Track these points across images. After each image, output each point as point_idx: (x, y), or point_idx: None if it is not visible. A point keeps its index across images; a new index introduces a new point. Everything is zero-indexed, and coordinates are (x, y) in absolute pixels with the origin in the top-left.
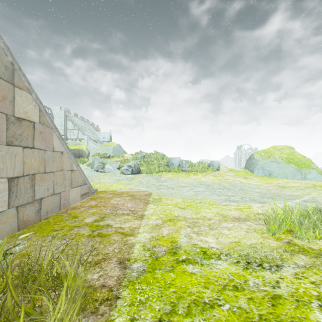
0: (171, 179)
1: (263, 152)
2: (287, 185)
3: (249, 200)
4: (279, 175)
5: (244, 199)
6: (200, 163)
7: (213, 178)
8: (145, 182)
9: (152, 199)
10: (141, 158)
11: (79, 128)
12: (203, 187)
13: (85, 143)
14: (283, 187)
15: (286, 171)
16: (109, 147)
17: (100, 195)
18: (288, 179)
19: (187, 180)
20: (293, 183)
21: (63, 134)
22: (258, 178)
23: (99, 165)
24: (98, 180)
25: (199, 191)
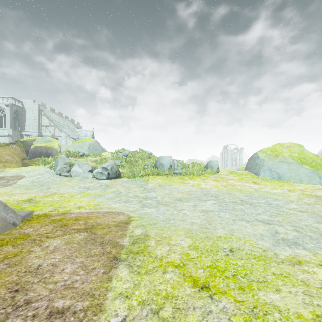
0: (161, 187)
1: (268, 150)
2: (318, 194)
3: (319, 237)
4: (292, 179)
5: (305, 234)
6: (194, 163)
7: (216, 183)
8: (124, 192)
9: (128, 243)
10: (123, 157)
11: (55, 124)
12: (211, 201)
13: (62, 141)
14: (320, 198)
15: (300, 173)
16: (83, 143)
17: (27, 229)
18: (303, 183)
19: (184, 188)
20: (321, 191)
21: (36, 131)
22: (269, 183)
23: (63, 167)
24: (57, 189)
25: (210, 210)
